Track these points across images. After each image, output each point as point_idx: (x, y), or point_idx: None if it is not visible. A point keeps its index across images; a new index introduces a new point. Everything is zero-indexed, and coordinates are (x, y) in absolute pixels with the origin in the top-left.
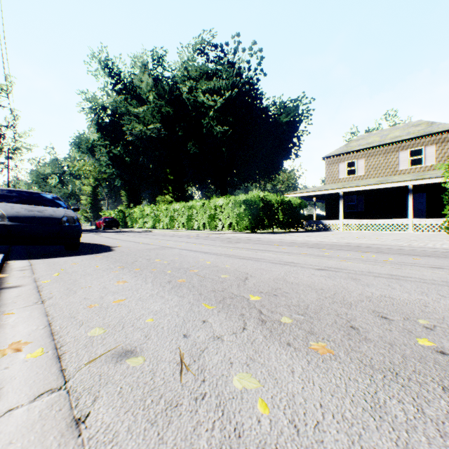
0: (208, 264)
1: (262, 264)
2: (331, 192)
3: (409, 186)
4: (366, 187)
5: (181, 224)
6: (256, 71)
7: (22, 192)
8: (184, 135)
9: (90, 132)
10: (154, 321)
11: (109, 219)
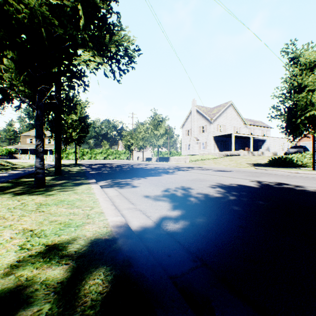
0: None
1: None
2: (26, 148)
3: (49, 149)
4: None
5: None
6: None
7: None
8: None
9: None
10: None
11: None
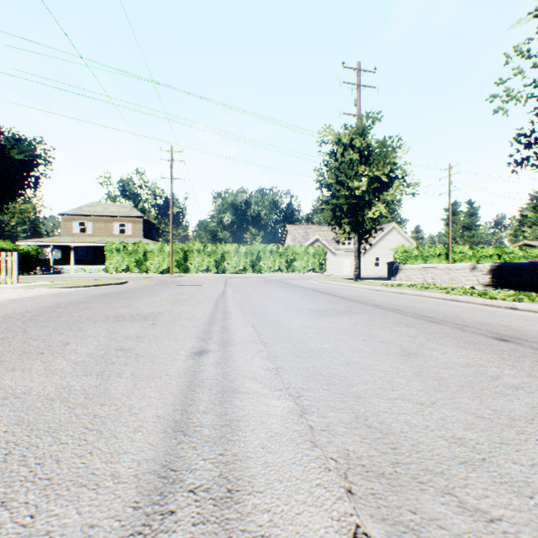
0: None
1: None
2: (65, 244)
3: None
4: (90, 244)
5: None
6: None
7: None
8: None
9: None
10: None
11: None
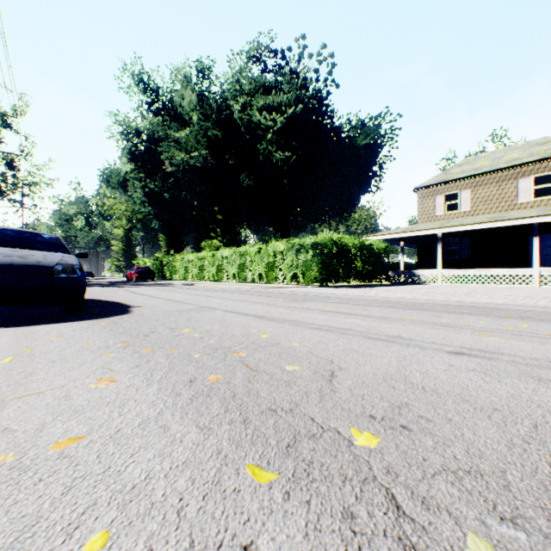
0: (263, 339)
1: (352, 341)
2: (426, 233)
3: (534, 225)
4: (474, 226)
5: (231, 275)
6: (326, 82)
7: (6, 231)
8: (236, 164)
9: (121, 163)
10: (108, 546)
11: (142, 269)
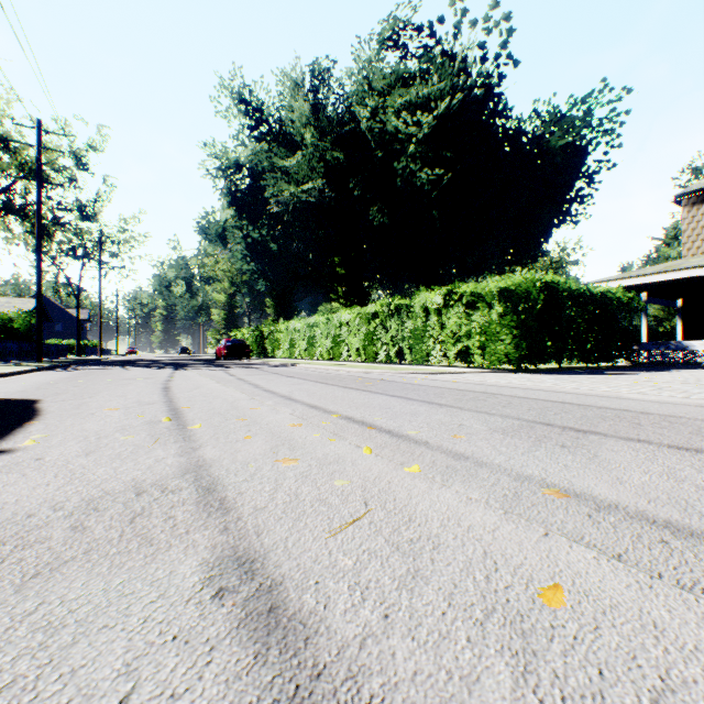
0: None
1: None
2: None
3: None
4: None
5: (353, 350)
6: (497, 60)
7: None
8: (364, 197)
9: (219, 209)
10: None
11: (233, 343)
